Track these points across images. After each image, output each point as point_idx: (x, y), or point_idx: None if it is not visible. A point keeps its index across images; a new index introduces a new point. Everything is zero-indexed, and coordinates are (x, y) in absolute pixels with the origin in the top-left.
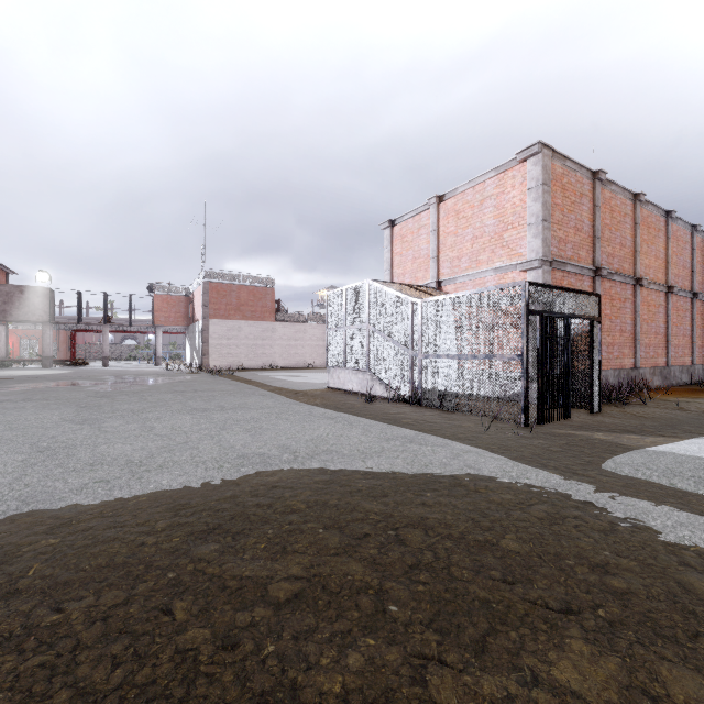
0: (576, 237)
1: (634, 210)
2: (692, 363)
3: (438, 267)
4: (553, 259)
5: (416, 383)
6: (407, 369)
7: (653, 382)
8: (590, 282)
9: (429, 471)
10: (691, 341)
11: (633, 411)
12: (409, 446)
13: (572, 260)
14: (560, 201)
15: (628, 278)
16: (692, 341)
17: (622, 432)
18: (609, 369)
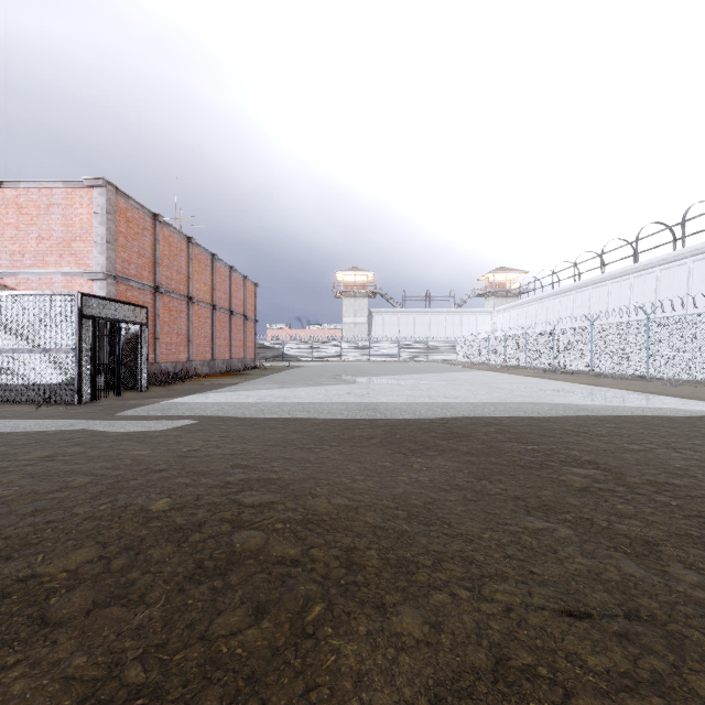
0: (140, 260)
1: (188, 248)
2: (230, 358)
3: None
4: (118, 274)
5: None
6: None
7: (203, 370)
8: (152, 296)
9: None
10: (230, 343)
11: (171, 388)
12: None
13: (136, 277)
14: (125, 230)
15: (183, 297)
16: (230, 343)
17: (150, 398)
18: (169, 361)
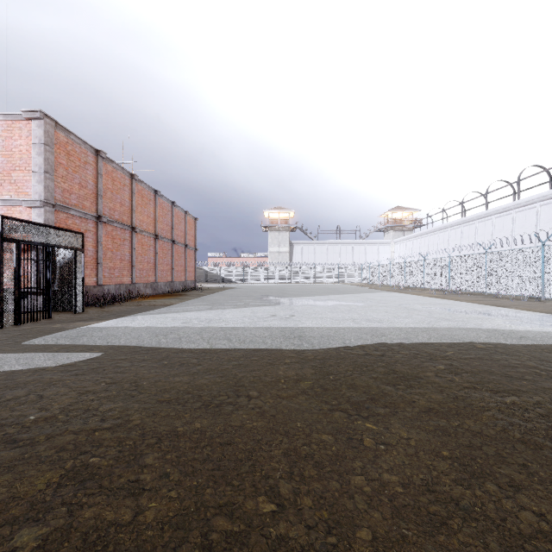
0: (82, 191)
1: (132, 184)
2: (172, 280)
3: None
4: (56, 203)
5: None
6: None
7: (146, 292)
8: (94, 224)
9: None
10: (172, 268)
11: (107, 309)
12: None
13: (77, 207)
14: (65, 162)
15: (126, 226)
16: (172, 268)
17: (77, 321)
18: (112, 284)
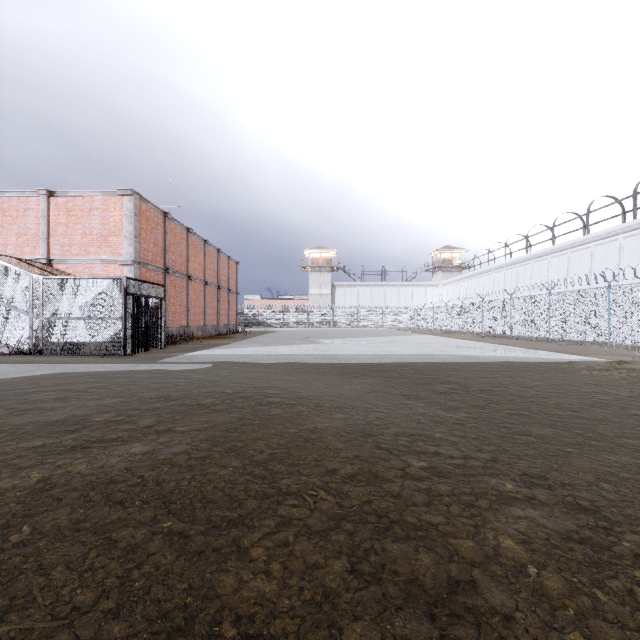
0: (155, 248)
1: (187, 237)
2: (218, 324)
3: (49, 248)
4: (141, 261)
5: (37, 338)
6: (27, 328)
7: (198, 334)
8: (163, 276)
9: (79, 369)
10: (218, 312)
11: (181, 346)
12: (57, 366)
13: (152, 262)
14: (145, 226)
15: (184, 275)
16: (218, 312)
17: (171, 353)
18: (174, 326)
